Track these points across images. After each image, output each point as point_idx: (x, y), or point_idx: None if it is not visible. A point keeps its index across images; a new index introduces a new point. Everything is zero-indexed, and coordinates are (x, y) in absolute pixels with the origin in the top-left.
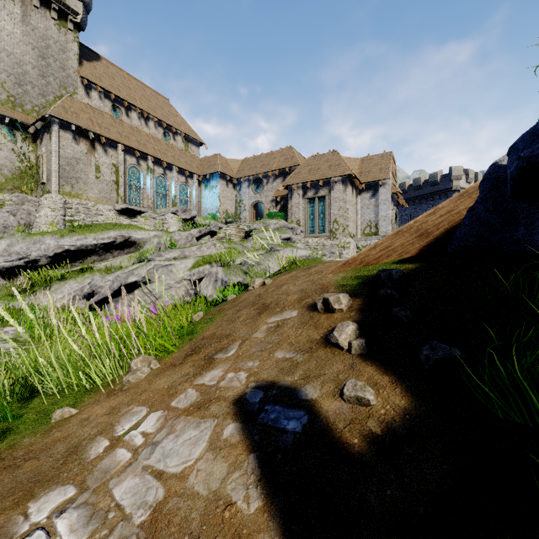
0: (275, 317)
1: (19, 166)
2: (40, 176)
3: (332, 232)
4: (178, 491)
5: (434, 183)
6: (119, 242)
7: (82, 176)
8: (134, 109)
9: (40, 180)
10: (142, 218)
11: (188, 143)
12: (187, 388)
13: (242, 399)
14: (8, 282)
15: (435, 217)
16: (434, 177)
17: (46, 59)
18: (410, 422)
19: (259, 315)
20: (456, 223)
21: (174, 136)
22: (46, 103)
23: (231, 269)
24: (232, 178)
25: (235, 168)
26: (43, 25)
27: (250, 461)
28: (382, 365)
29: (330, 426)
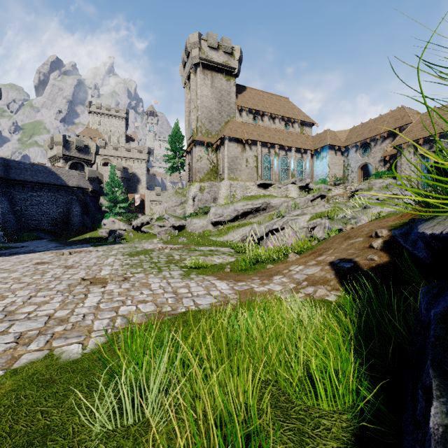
0: (352, 240)
1: (210, 166)
2: (219, 170)
3: None
4: (311, 276)
5: None
6: (263, 206)
7: (238, 167)
8: (266, 115)
9: (219, 173)
10: (272, 188)
11: (302, 127)
12: (312, 261)
13: (332, 262)
14: (217, 228)
15: None
16: None
17: (221, 103)
18: (385, 263)
19: (345, 240)
20: None
21: (292, 125)
22: (221, 128)
23: (334, 221)
24: (340, 147)
25: (343, 137)
26: (219, 84)
27: (332, 272)
28: (386, 252)
29: (359, 265)
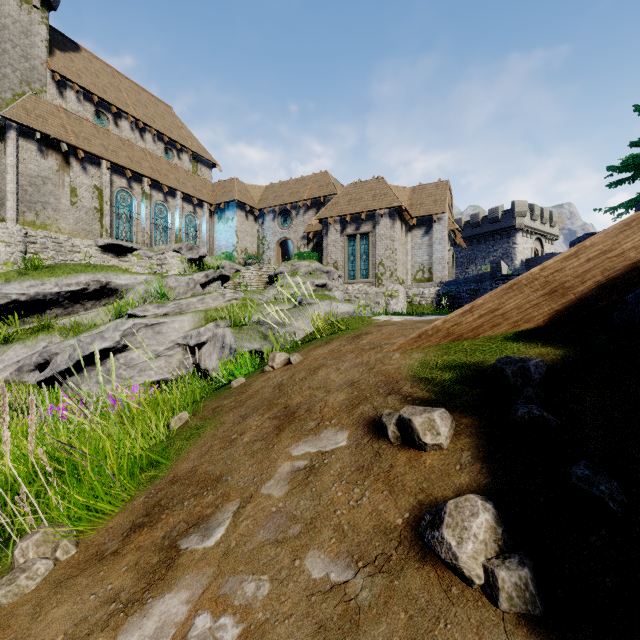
0: (306, 442)
1: None
2: None
3: (377, 278)
4: None
5: (494, 219)
6: (92, 289)
7: (51, 200)
8: (125, 117)
9: None
10: (134, 257)
11: (197, 163)
12: None
13: None
14: None
15: (579, 262)
16: (494, 213)
17: (1, 43)
18: None
19: (278, 433)
20: (617, 273)
21: (179, 154)
22: (1, 102)
23: (243, 332)
24: (253, 208)
25: (257, 196)
26: None
27: None
28: None
29: None
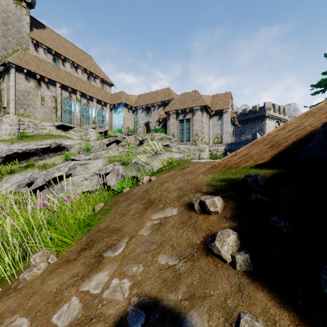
0: (158, 213)
1: None
2: (2, 102)
3: (194, 141)
4: None
5: (254, 112)
6: (53, 147)
7: (31, 103)
8: (68, 61)
9: (2, 105)
10: (72, 131)
11: (103, 84)
12: (72, 296)
13: (122, 323)
14: None
15: (285, 132)
16: (254, 108)
17: (7, 25)
18: None
19: (145, 210)
20: (302, 136)
21: (94, 79)
22: (7, 54)
23: (128, 167)
24: (132, 106)
25: (133, 100)
26: (5, 3)
27: None
28: (275, 292)
29: None
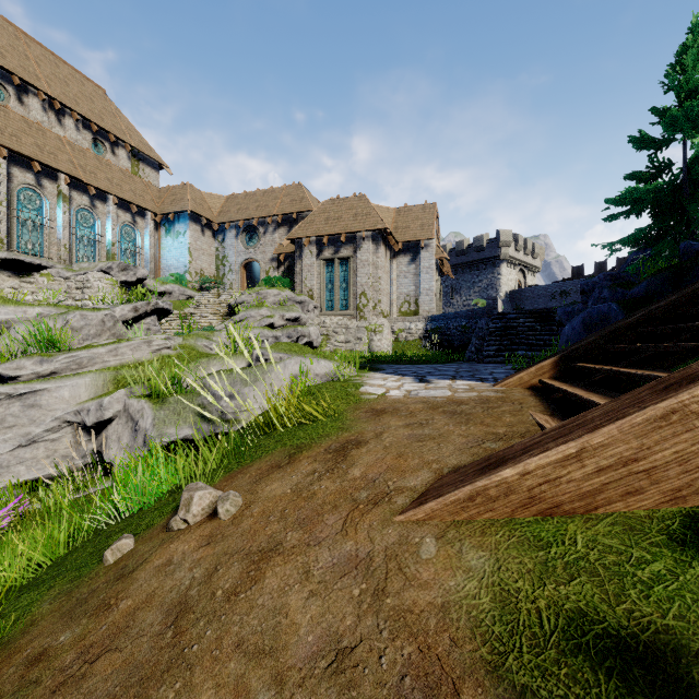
0: None
1: None
2: None
3: (358, 310)
4: None
5: (479, 248)
6: None
7: None
8: (34, 93)
9: None
10: (43, 277)
11: (138, 162)
12: None
13: None
14: None
15: None
16: (479, 241)
17: None
18: None
19: None
20: None
21: (113, 149)
22: None
23: (169, 407)
24: (211, 221)
25: (216, 207)
26: None
27: None
28: None
29: None
